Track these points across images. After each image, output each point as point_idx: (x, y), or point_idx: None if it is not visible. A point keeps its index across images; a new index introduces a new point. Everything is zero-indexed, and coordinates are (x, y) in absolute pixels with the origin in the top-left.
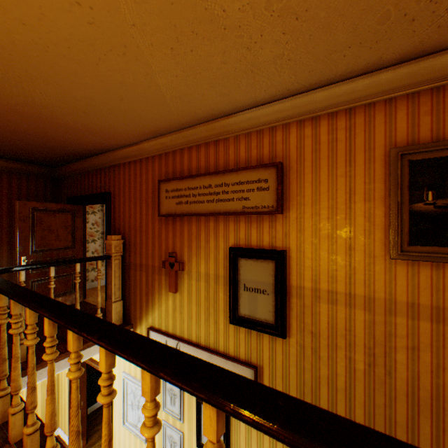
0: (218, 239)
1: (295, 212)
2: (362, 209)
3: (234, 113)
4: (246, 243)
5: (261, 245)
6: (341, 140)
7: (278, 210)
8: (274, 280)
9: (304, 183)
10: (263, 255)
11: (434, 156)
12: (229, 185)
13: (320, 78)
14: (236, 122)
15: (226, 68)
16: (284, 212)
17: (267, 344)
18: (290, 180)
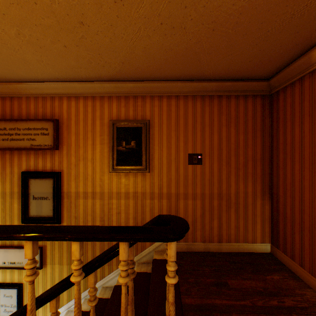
0: (14, 167)
1: (67, 149)
2: (99, 148)
3: (25, 81)
4: (35, 169)
5: (46, 169)
6: (90, 112)
7: (55, 147)
8: (53, 190)
9: (72, 132)
10: (46, 175)
11: (125, 126)
12: (21, 130)
13: (75, 77)
14: (27, 88)
15: (3, 56)
16: (60, 149)
17: None
18: (64, 130)
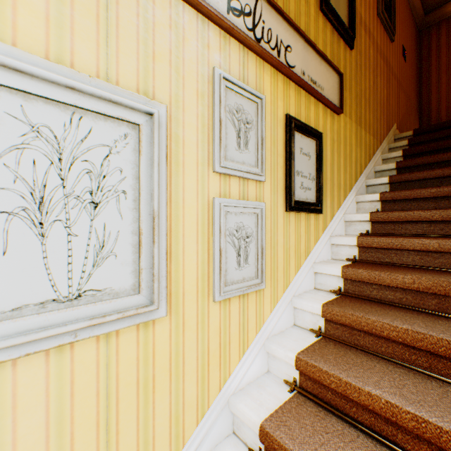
0: None
1: None
2: None
3: None
4: None
5: None
6: None
7: None
8: None
9: None
10: None
11: None
12: None
13: None
14: None
15: None
16: None
17: (342, 53)
18: None
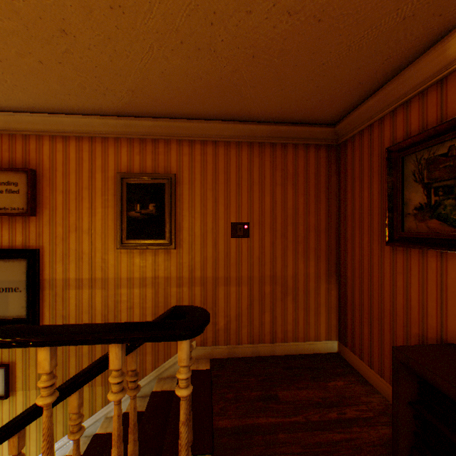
0: None
1: (49, 215)
2: (101, 214)
3: None
4: None
5: (15, 245)
6: (86, 160)
7: (29, 212)
8: (27, 277)
9: (57, 190)
10: (15, 255)
11: (140, 182)
12: None
13: (61, 107)
14: None
15: None
16: (39, 214)
17: None
18: (45, 186)
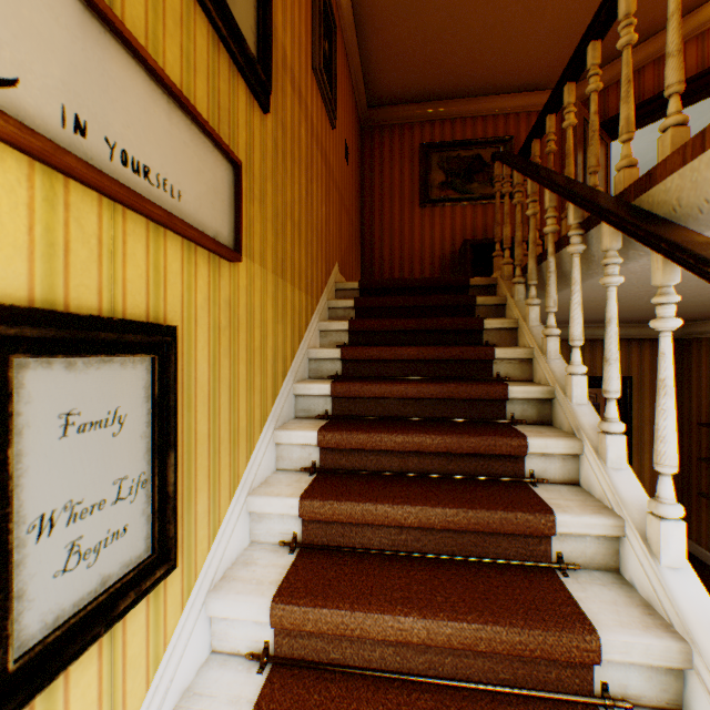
0: None
1: None
2: None
3: None
4: None
5: None
6: None
7: None
8: None
9: None
10: None
11: None
12: None
13: None
14: None
15: None
16: None
17: (244, 111)
18: None
